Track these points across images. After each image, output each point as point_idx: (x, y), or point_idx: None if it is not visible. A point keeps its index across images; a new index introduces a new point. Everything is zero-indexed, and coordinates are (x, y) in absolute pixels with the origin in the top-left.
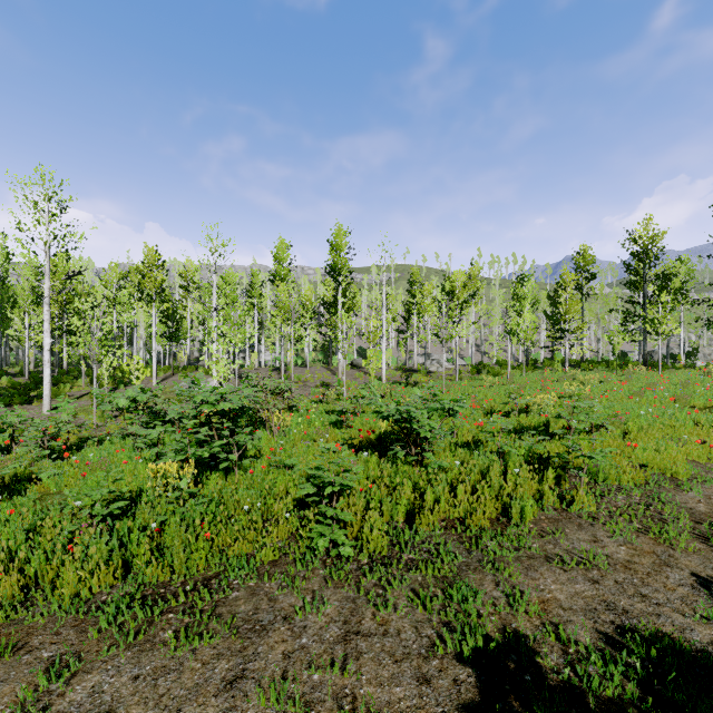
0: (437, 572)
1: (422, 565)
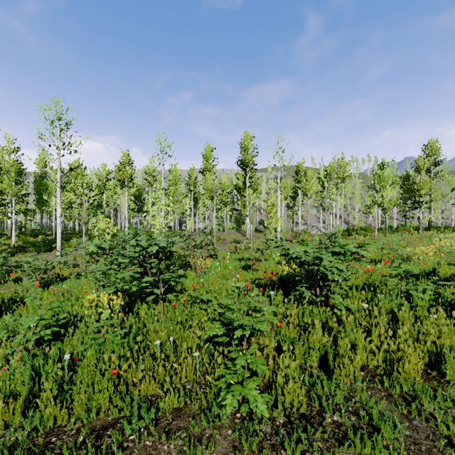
0: (377, 452)
1: (353, 435)
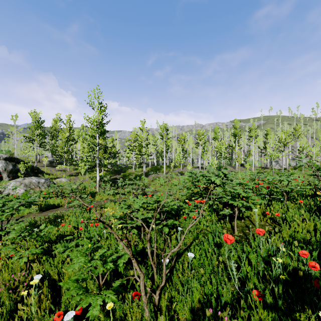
0: None
1: None
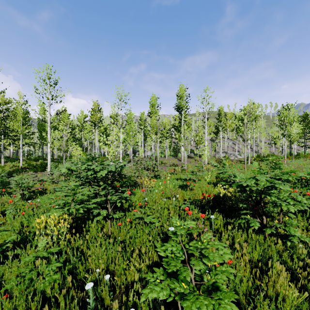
0: None
1: None
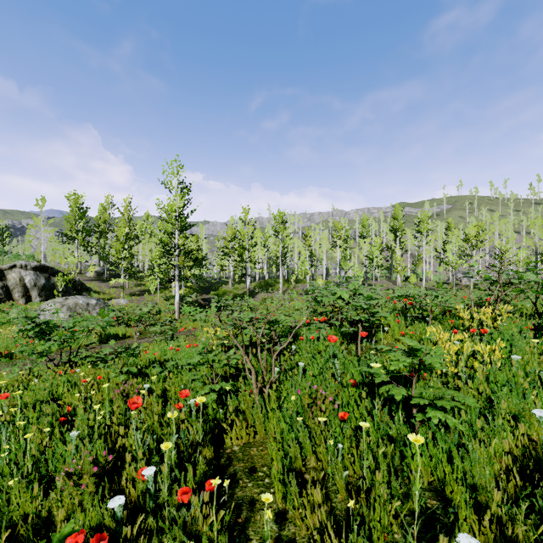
0: None
1: None
